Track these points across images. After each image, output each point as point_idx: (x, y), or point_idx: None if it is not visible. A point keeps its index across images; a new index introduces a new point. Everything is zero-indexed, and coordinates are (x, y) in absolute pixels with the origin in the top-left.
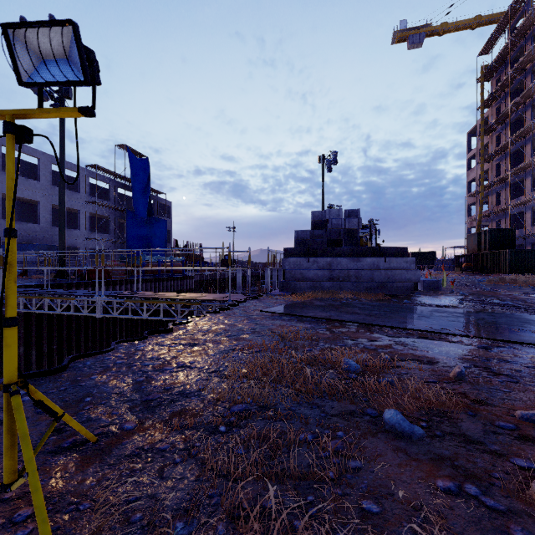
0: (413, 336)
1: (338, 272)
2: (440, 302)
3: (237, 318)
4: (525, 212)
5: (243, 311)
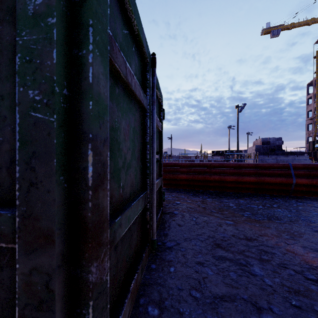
0: None
1: (280, 160)
2: None
3: None
4: None
5: None
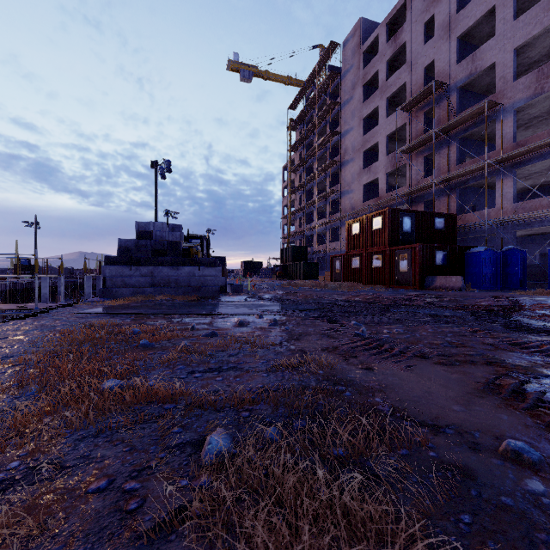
0: (190, 317)
1: (160, 279)
2: (233, 299)
3: (48, 320)
4: (314, 235)
5: (55, 316)
